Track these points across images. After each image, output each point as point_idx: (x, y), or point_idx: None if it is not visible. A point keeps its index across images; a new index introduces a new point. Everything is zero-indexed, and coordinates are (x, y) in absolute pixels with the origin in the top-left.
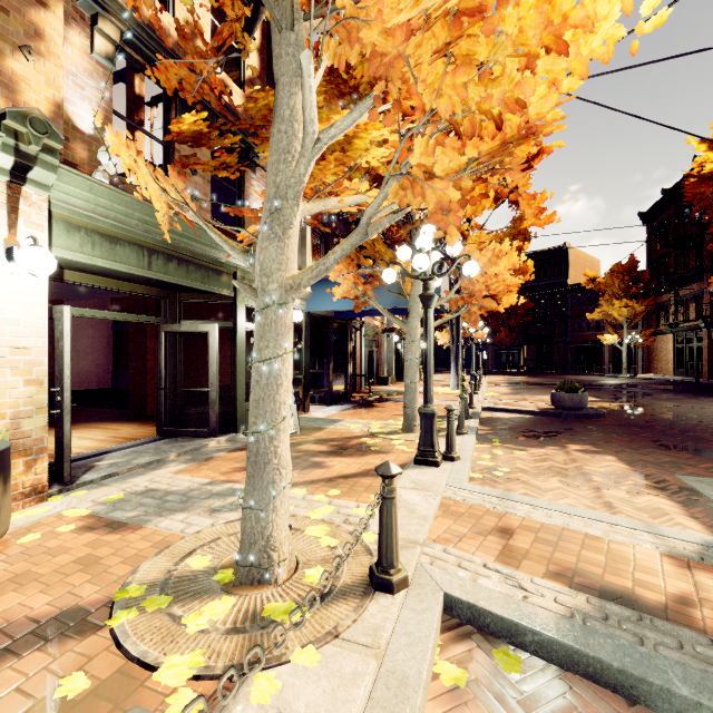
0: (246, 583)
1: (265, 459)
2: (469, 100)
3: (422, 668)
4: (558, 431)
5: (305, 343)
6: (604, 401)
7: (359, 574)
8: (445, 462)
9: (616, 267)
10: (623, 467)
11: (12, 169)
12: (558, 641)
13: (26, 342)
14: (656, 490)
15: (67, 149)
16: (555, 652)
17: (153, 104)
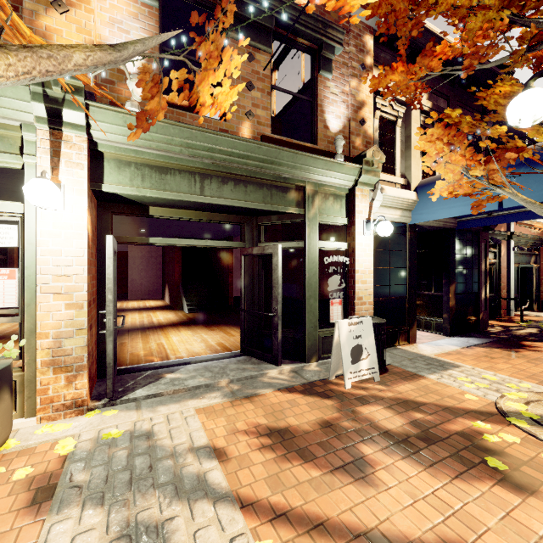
0: None
1: None
2: None
3: None
4: None
5: (410, 261)
6: None
7: None
8: None
9: None
10: None
11: (50, 117)
12: None
13: (67, 270)
14: None
15: (113, 92)
16: None
17: (274, 69)
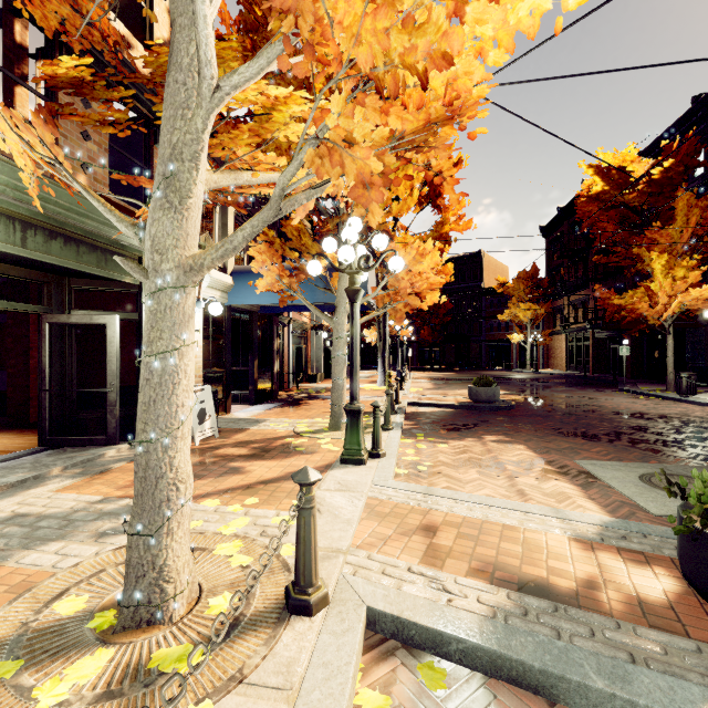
0: (131, 626)
1: (158, 473)
2: (392, 50)
3: (341, 707)
4: (476, 423)
5: (227, 339)
6: (513, 394)
7: (273, 596)
8: (371, 460)
9: (522, 274)
10: (531, 455)
11: None
12: (482, 646)
13: None
14: (560, 475)
15: None
16: (479, 659)
17: (39, 57)
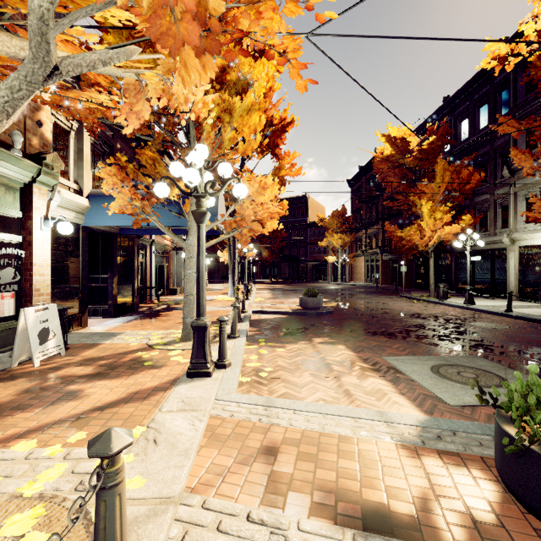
0: None
1: None
2: None
3: None
4: (306, 327)
5: (83, 257)
6: (331, 301)
7: None
8: (217, 371)
9: (335, 213)
10: (351, 354)
11: None
12: None
13: None
14: (375, 372)
15: None
16: None
17: None
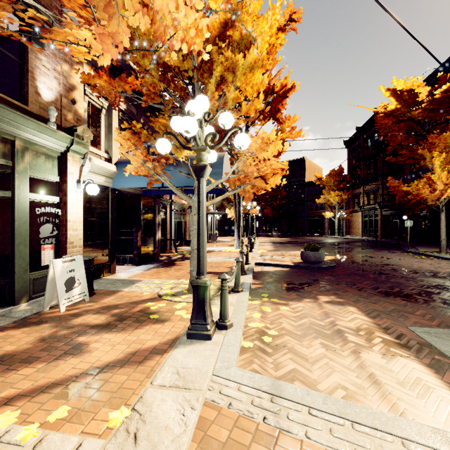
0: None
1: None
2: None
3: None
4: (309, 282)
5: (112, 215)
6: (331, 255)
7: None
8: (217, 332)
9: (332, 172)
10: (365, 319)
11: None
12: None
13: None
14: (403, 349)
15: None
16: None
17: None
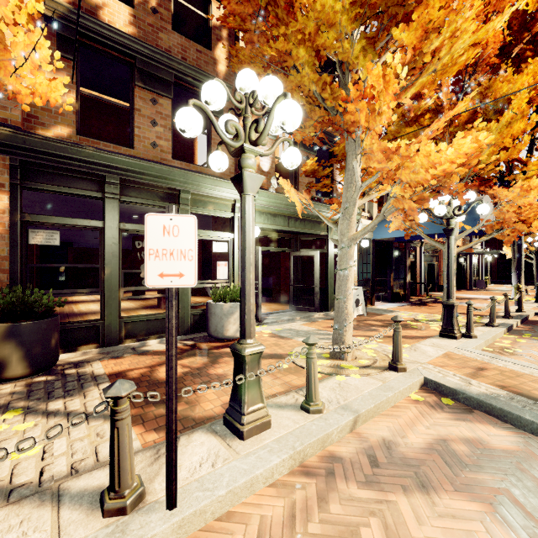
0: (334, 358)
1: (342, 310)
2: (411, 178)
3: (401, 387)
4: None
5: (372, 260)
6: None
7: (383, 365)
8: (463, 338)
9: None
10: None
11: None
12: (473, 397)
13: None
14: None
15: None
16: (472, 402)
17: None
